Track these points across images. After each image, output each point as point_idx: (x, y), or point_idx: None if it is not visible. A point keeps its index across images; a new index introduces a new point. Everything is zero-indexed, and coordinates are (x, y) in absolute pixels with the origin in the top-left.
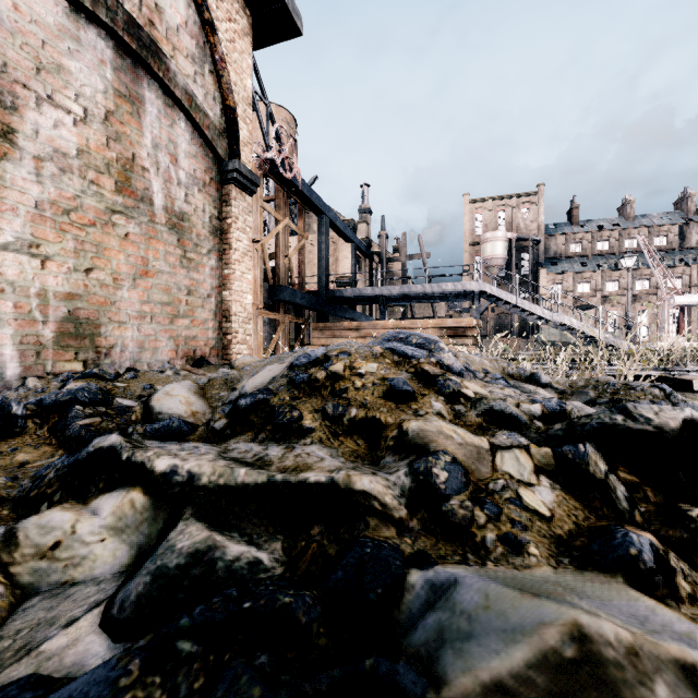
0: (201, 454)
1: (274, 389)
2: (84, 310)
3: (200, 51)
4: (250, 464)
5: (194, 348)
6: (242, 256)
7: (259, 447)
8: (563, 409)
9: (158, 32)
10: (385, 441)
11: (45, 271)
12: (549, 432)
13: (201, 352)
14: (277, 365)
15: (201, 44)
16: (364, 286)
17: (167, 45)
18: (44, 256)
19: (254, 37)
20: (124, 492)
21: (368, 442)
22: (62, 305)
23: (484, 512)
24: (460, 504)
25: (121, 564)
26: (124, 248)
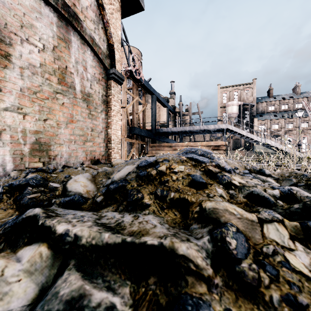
0: (84, 221)
1: (128, 180)
2: (43, 138)
3: (97, 18)
4: (112, 228)
5: (94, 156)
6: (116, 113)
7: (118, 215)
8: (292, 193)
9: (77, 9)
10: (192, 213)
11: (25, 120)
12: (290, 209)
13: (97, 158)
14: (131, 166)
15: (97, 15)
16: (172, 127)
17: (82, 15)
18: (24, 113)
19: (122, 12)
20: (37, 246)
21: (181, 213)
22: (33, 136)
23: (267, 273)
24: (249, 267)
25: (28, 298)
26: (62, 109)
